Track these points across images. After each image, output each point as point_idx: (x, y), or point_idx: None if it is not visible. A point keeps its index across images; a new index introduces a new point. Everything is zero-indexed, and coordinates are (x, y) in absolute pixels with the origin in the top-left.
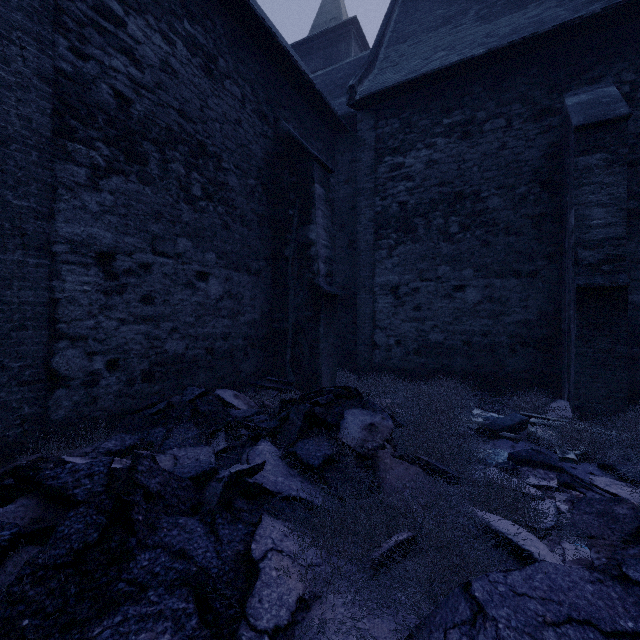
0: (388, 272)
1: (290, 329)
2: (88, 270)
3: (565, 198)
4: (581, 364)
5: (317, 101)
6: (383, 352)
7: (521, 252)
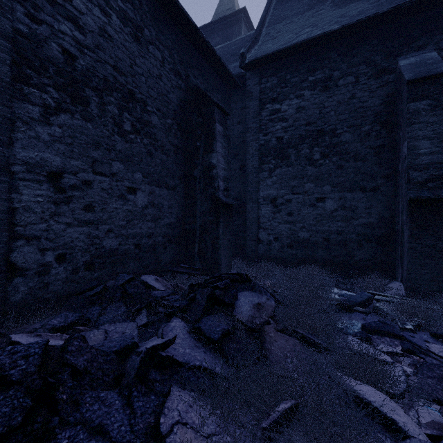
0: (269, 188)
1: (197, 229)
2: (41, 185)
3: (399, 134)
4: (412, 256)
5: (217, 64)
6: (265, 246)
7: (366, 173)
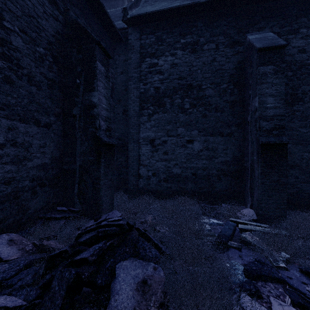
0: (148, 130)
1: (77, 169)
2: None
3: (247, 92)
4: (263, 189)
5: (101, 12)
6: (145, 180)
7: (223, 122)
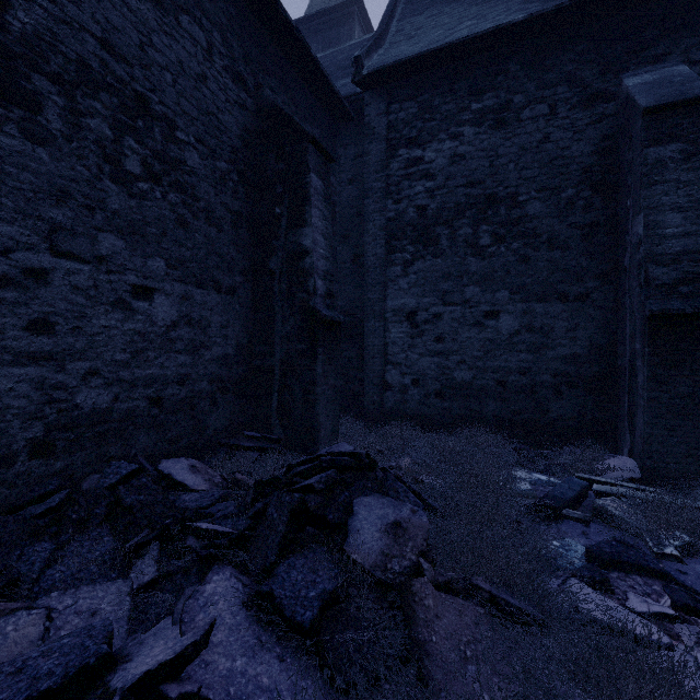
0: (403, 294)
1: (277, 367)
2: None
3: (624, 203)
4: (654, 413)
5: (314, 73)
6: (397, 394)
7: (568, 270)
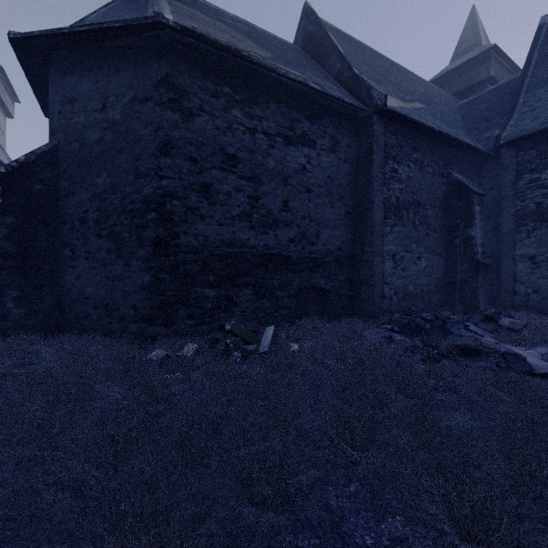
0: (526, 247)
1: (458, 282)
2: (390, 261)
3: None
4: None
5: (471, 150)
6: (522, 297)
7: None
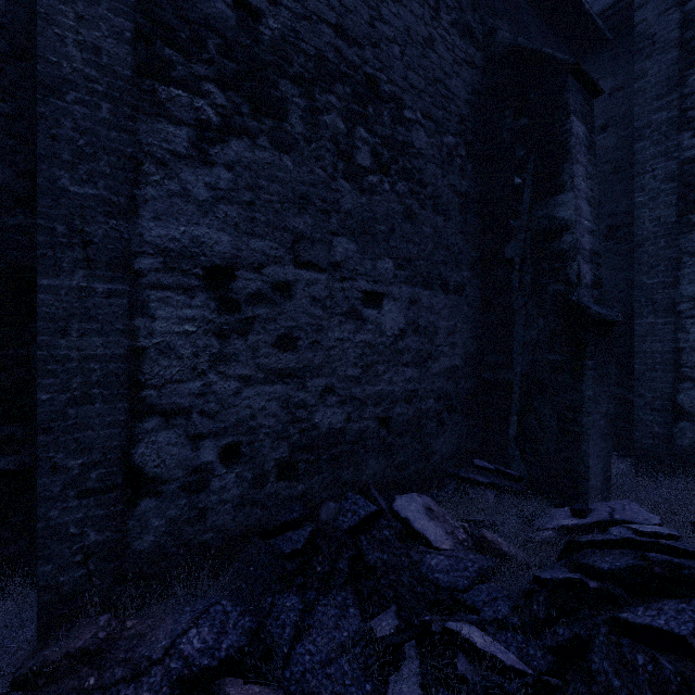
0: None
1: (516, 383)
2: (191, 298)
3: None
4: None
5: None
6: None
7: None
